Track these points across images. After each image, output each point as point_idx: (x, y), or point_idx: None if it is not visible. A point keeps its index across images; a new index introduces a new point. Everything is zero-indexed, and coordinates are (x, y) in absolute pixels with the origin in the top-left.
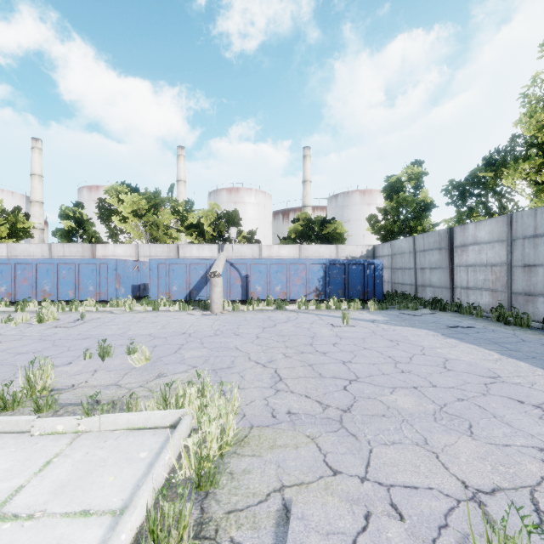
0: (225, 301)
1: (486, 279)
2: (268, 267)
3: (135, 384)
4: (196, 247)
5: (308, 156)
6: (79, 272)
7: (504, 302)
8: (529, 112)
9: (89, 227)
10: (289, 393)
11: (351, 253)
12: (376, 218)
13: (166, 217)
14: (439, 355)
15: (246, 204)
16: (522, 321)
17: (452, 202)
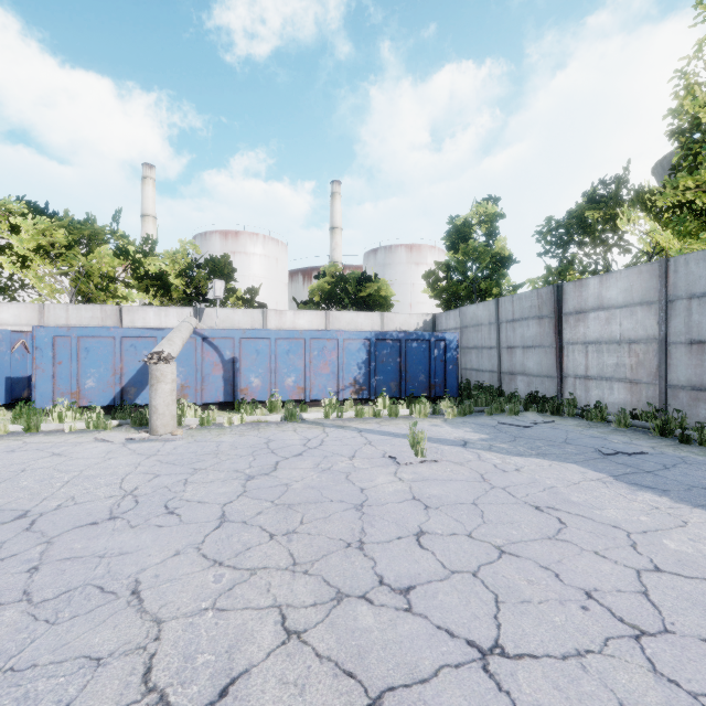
0: (191, 406)
1: (620, 363)
2: (272, 344)
3: None
4: (155, 312)
5: (337, 194)
6: None
7: (653, 400)
8: None
9: None
10: None
11: (402, 325)
12: (438, 275)
13: (104, 261)
14: (698, 571)
15: (250, 255)
16: None
17: (546, 252)
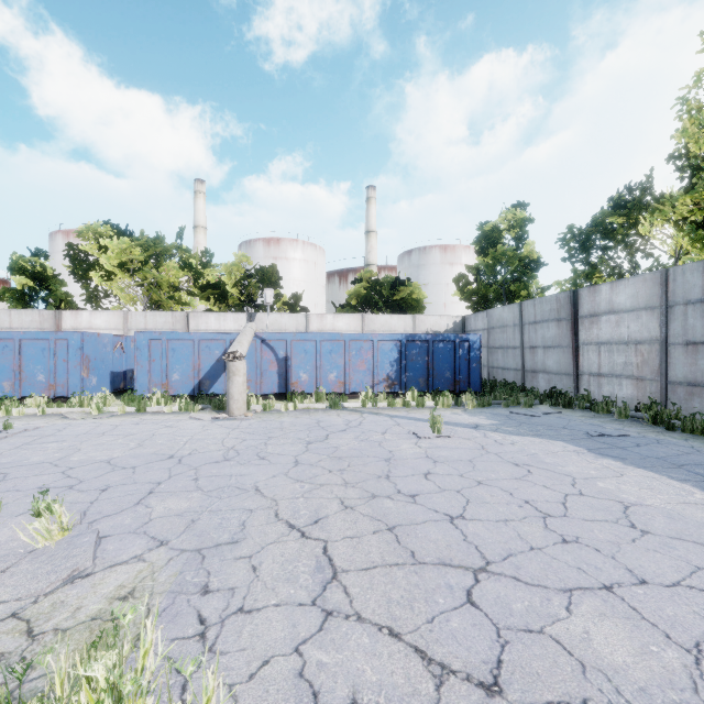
0: (253, 396)
1: (628, 362)
2: (317, 345)
3: (3, 608)
4: (215, 317)
5: (372, 199)
6: (21, 352)
7: (655, 395)
8: (699, 120)
9: (57, 286)
10: (353, 621)
11: (433, 327)
12: (467, 279)
13: (172, 273)
14: (608, 496)
15: (291, 260)
16: (694, 425)
17: (570, 257)
